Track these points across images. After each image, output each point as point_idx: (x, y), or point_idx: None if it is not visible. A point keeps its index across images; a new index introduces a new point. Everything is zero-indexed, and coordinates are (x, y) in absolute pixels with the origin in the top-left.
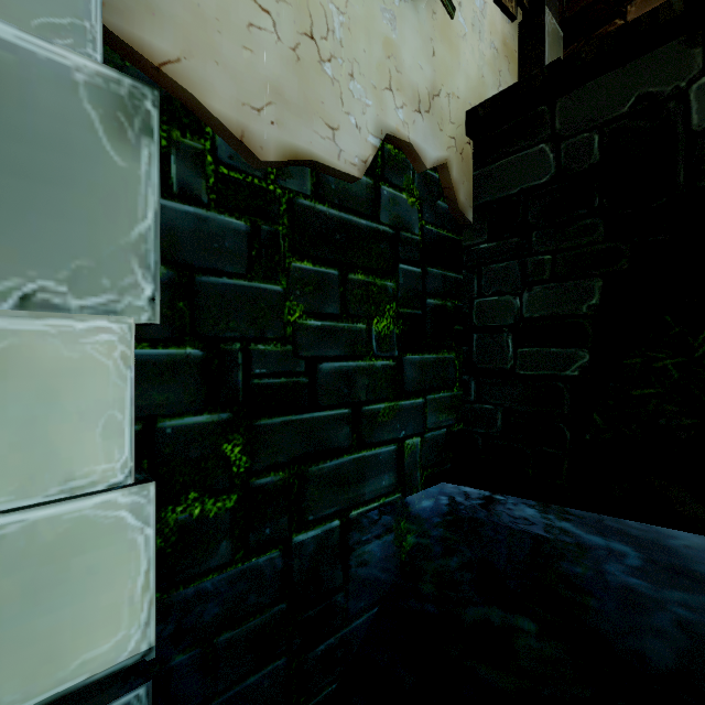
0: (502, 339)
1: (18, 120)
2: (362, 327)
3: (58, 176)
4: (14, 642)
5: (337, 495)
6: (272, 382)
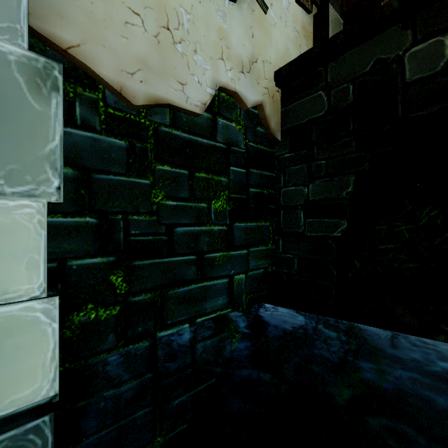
0: (297, 214)
1: None
2: (205, 206)
3: None
4: None
5: (187, 308)
6: (143, 239)
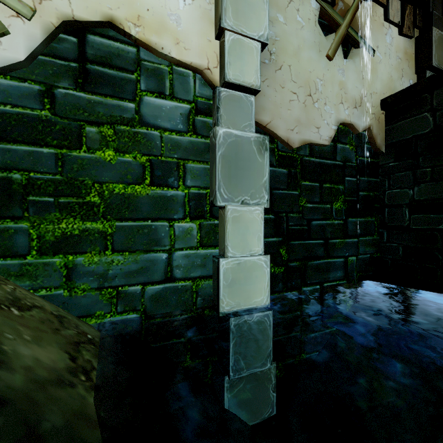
0: (402, 211)
1: (241, 155)
2: (329, 206)
3: (248, 168)
4: (242, 290)
5: (318, 275)
6: (295, 228)
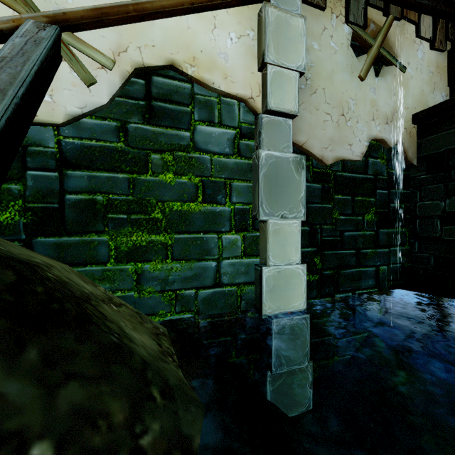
0: (434, 222)
1: (280, 174)
2: (360, 218)
3: (287, 185)
4: (282, 295)
5: (350, 283)
6: (328, 239)
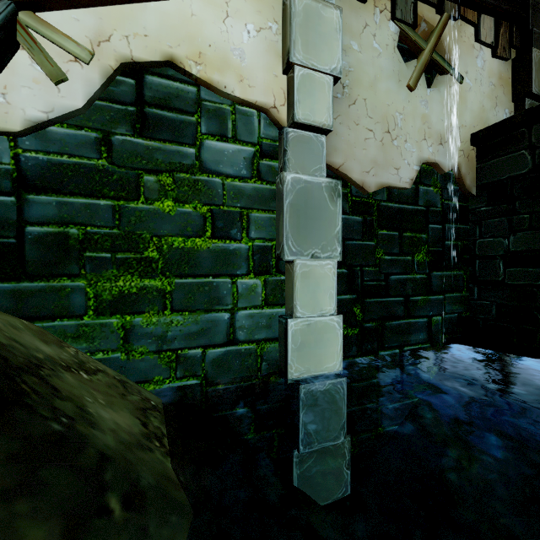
0: (496, 263)
1: (311, 203)
2: (409, 259)
3: (319, 217)
4: (313, 354)
5: (397, 338)
6: (371, 284)
